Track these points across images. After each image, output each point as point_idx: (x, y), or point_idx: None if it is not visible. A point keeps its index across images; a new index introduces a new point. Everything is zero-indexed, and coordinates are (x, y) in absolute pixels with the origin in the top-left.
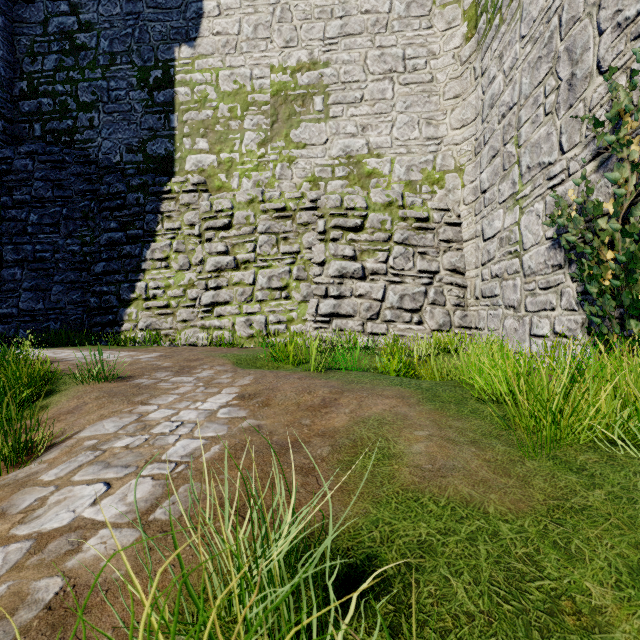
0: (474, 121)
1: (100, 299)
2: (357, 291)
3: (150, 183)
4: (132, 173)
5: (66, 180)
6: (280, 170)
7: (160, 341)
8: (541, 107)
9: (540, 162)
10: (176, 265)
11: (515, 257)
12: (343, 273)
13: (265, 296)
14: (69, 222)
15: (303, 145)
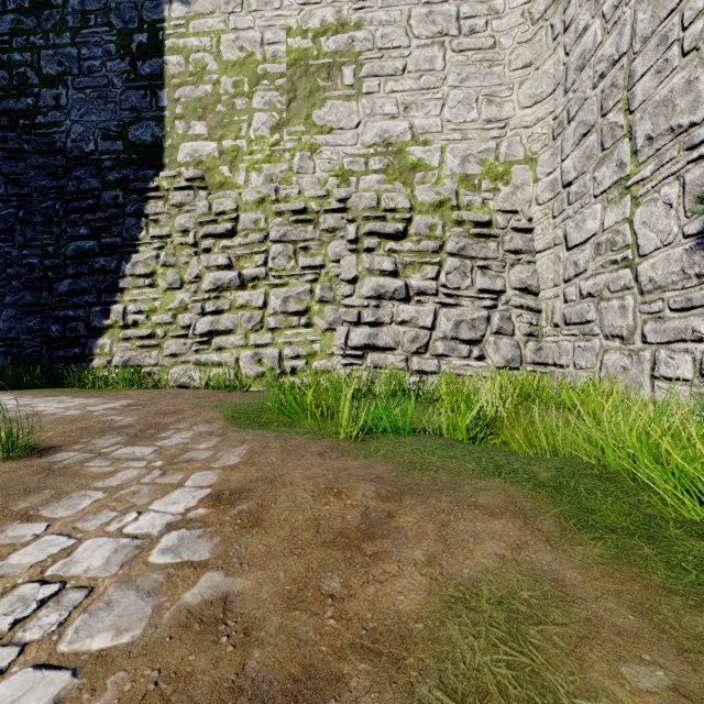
0: (552, 94)
1: (64, 327)
2: (399, 316)
3: (132, 178)
4: (109, 166)
5: (24, 174)
6: (299, 161)
7: (140, 382)
8: (675, 46)
9: (672, 126)
10: (164, 283)
11: (624, 267)
12: (381, 293)
13: (279, 323)
14: (27, 227)
15: (329, 129)
